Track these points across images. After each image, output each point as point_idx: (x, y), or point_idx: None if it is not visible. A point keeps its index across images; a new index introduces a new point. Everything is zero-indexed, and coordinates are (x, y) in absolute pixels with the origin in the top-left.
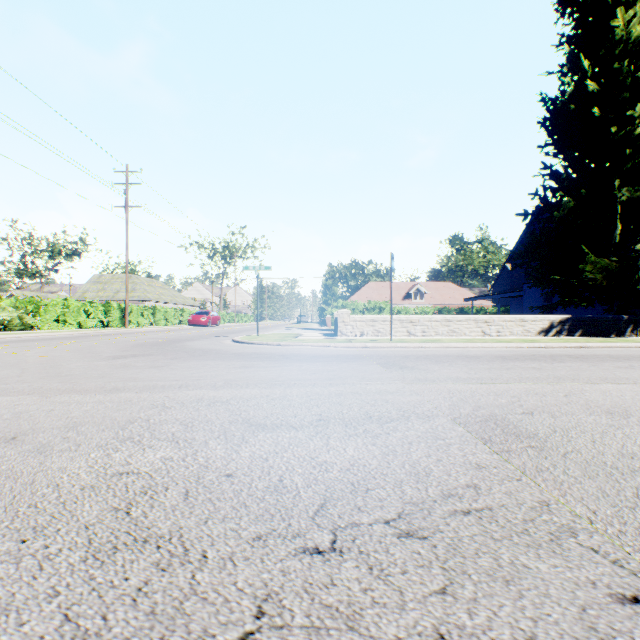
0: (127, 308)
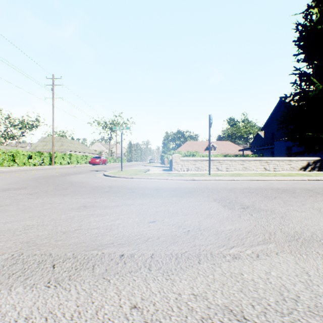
0: (53, 154)
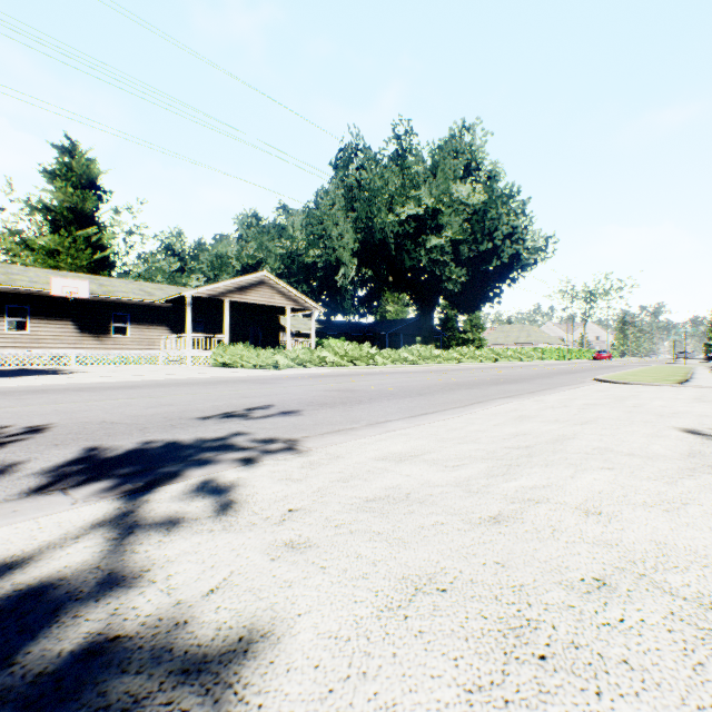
0: (567, 350)
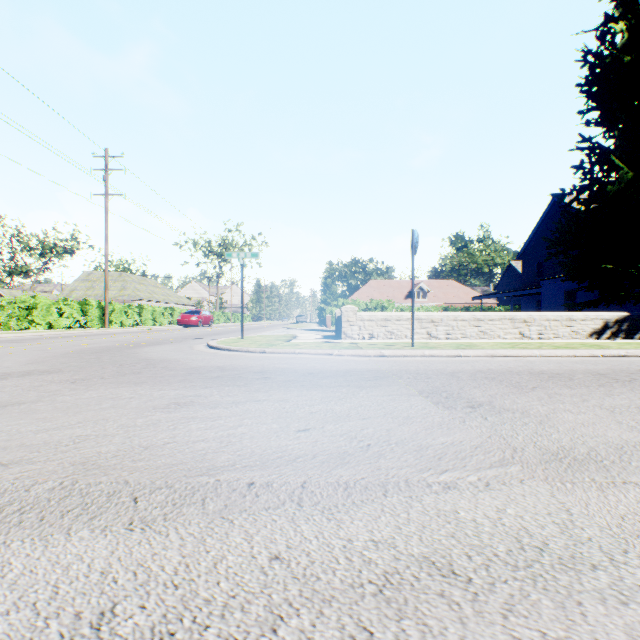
0: (107, 306)
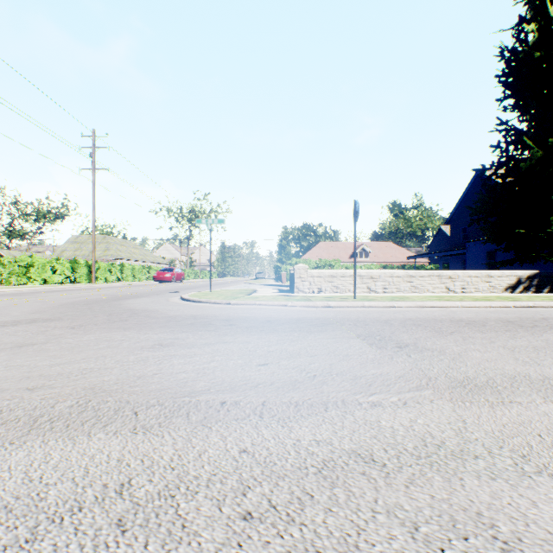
0: (93, 265)
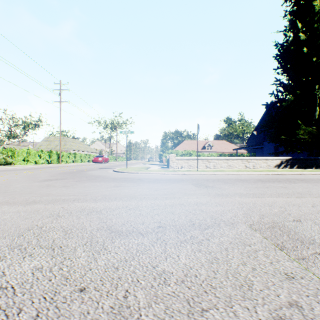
0: (60, 154)
